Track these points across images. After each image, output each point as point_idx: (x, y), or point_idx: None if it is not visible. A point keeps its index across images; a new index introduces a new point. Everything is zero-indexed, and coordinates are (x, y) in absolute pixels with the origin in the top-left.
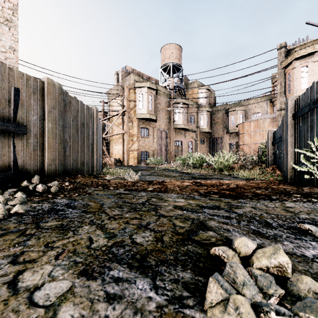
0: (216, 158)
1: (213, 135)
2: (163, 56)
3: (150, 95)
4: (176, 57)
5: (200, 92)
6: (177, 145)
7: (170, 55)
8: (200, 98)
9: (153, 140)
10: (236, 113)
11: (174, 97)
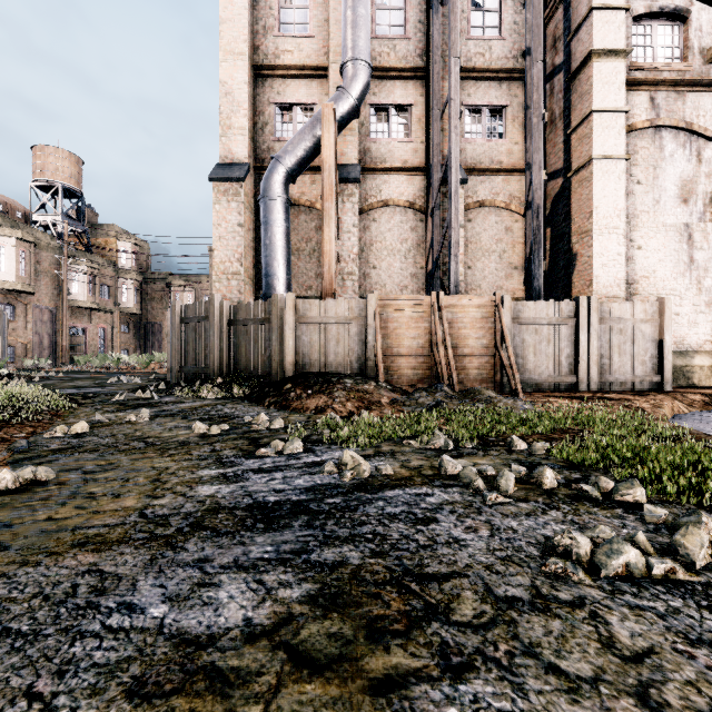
0: (136, 358)
1: (146, 318)
2: (39, 163)
3: (23, 250)
4: (72, 177)
5: (122, 245)
6: (75, 335)
7: (57, 168)
8: (123, 256)
9: (25, 325)
10: (183, 291)
11: (70, 253)
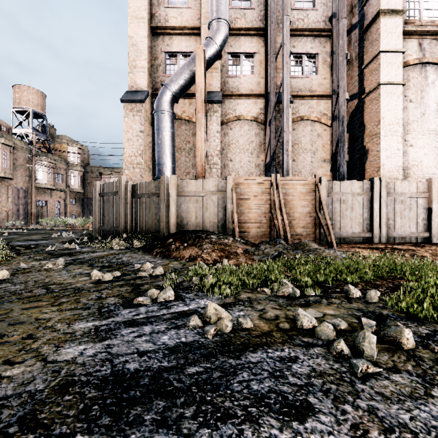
0: (77, 220)
1: (87, 195)
2: (17, 96)
3: (5, 151)
4: (38, 105)
5: (70, 149)
6: (40, 205)
7: (29, 99)
8: (71, 156)
9: (7, 199)
10: (109, 178)
11: (37, 153)
